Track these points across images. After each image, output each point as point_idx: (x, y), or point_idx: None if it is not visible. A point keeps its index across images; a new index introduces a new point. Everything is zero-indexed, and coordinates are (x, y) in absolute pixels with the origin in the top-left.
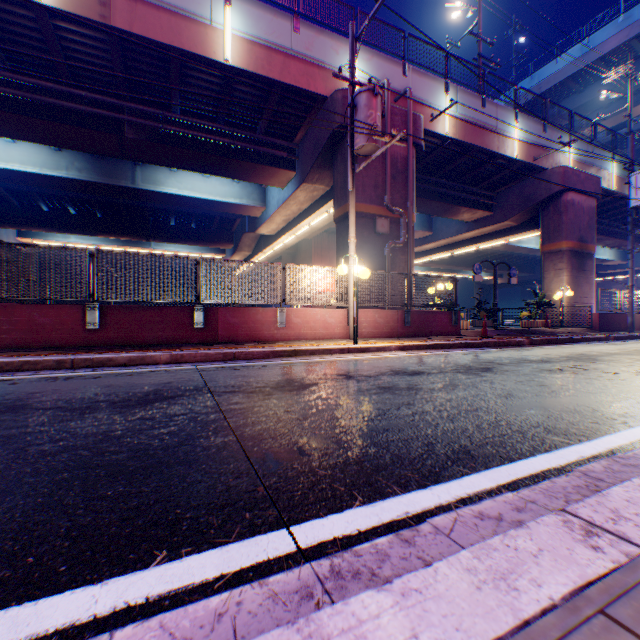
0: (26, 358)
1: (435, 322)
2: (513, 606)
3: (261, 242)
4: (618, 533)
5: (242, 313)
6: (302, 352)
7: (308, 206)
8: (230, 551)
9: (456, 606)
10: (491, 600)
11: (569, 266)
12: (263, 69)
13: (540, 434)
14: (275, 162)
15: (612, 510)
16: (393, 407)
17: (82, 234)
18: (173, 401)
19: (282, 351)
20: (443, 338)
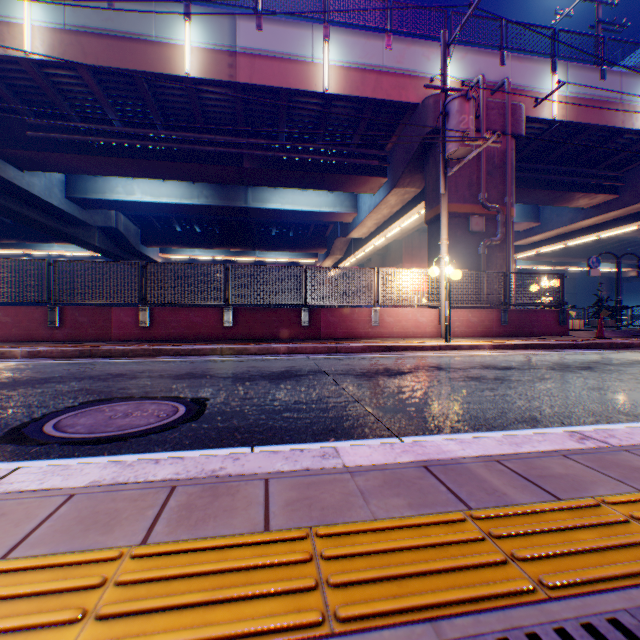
0: (192, 346)
1: (537, 321)
2: (515, 449)
3: (352, 245)
4: (602, 440)
5: (340, 313)
6: (395, 348)
7: (398, 209)
8: (367, 441)
9: (486, 446)
10: (504, 447)
11: None
12: (357, 90)
13: (609, 414)
14: (367, 171)
15: (609, 434)
16: (477, 390)
17: (204, 248)
18: (302, 377)
19: (377, 346)
20: (546, 338)
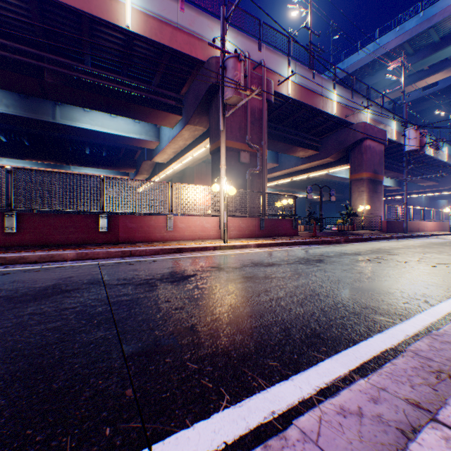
0: None
1: (281, 227)
2: None
3: (157, 168)
4: None
5: (139, 220)
6: (185, 249)
7: (191, 142)
8: None
9: None
10: None
11: (367, 189)
12: (156, 36)
13: (370, 315)
14: (166, 108)
15: None
16: (255, 294)
17: (12, 158)
18: (68, 295)
19: (169, 249)
20: (287, 238)
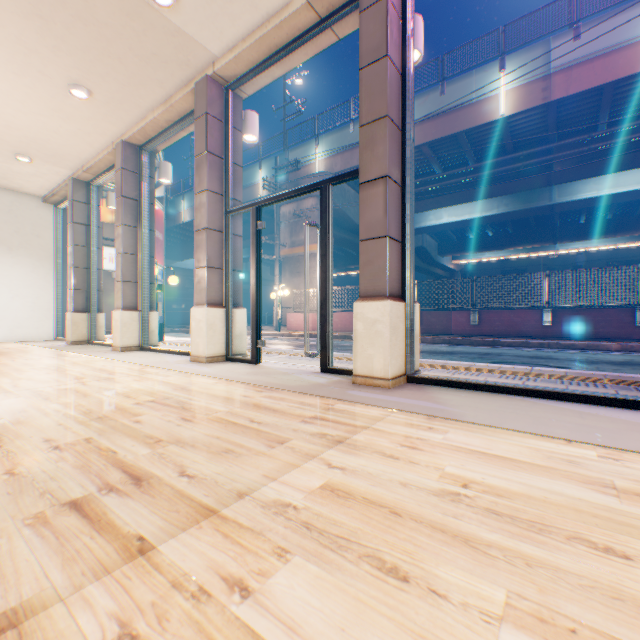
0: (517, 340)
1: None
2: None
3: None
4: None
5: None
6: None
7: None
8: None
9: None
10: None
11: None
12: None
13: None
14: None
15: None
16: None
17: (492, 250)
18: None
19: None
20: None
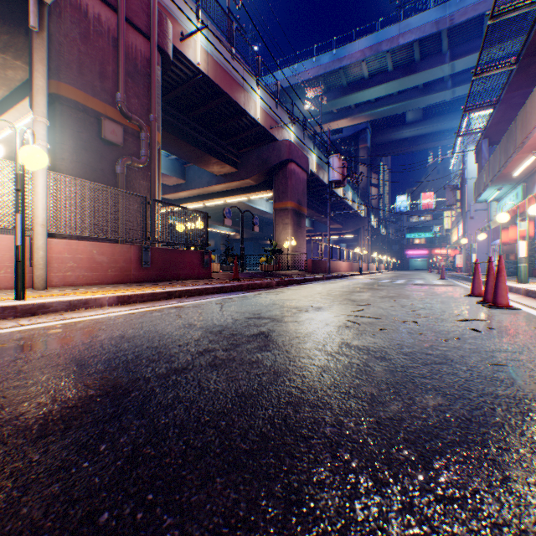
0: None
1: (185, 263)
2: None
3: None
4: None
5: None
6: None
7: (5, 96)
8: None
9: None
10: None
11: (293, 222)
12: None
13: None
14: None
15: None
16: None
17: None
18: None
19: None
20: (194, 282)
